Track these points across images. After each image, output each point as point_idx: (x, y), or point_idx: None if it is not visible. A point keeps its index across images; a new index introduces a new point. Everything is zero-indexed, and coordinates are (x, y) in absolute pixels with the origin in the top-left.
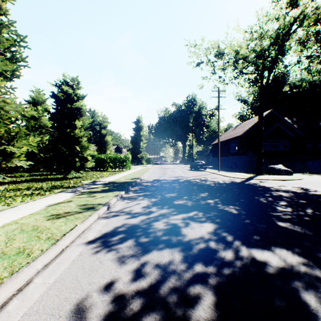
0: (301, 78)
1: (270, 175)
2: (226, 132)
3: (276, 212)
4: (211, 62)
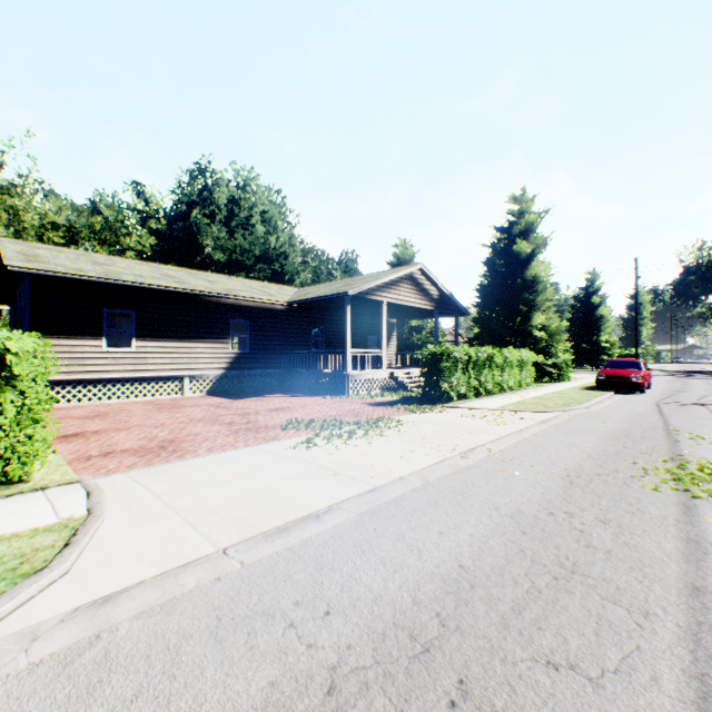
0: None
1: None
2: None
3: None
4: None
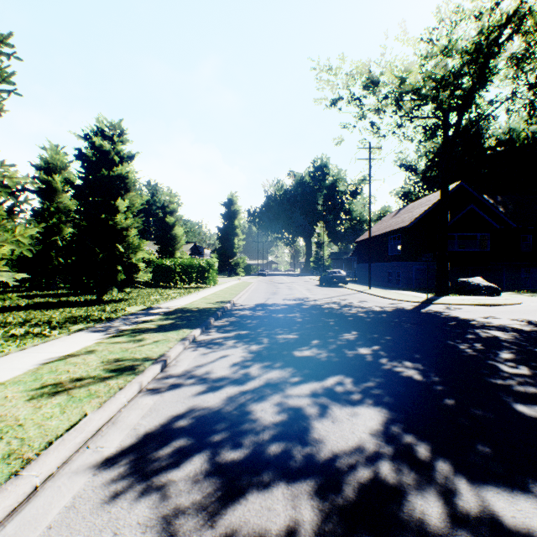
0: (510, 128)
1: (462, 295)
2: (382, 221)
3: (502, 377)
4: (358, 98)
